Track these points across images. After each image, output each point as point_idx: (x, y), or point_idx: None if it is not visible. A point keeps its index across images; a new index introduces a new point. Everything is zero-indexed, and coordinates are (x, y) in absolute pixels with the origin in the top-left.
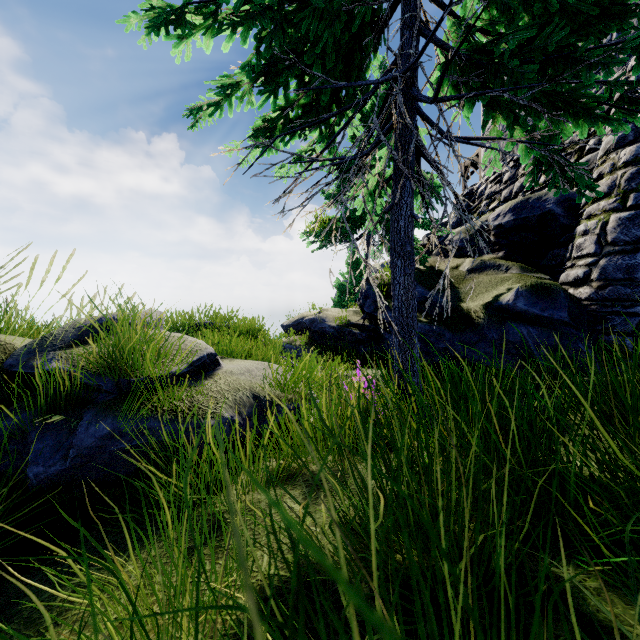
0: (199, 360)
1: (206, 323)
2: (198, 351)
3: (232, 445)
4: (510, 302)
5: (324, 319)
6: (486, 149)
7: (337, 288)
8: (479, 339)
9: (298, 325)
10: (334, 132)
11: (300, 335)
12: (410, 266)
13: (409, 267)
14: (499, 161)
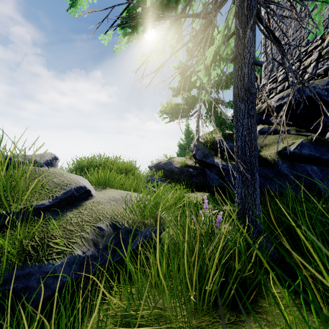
0: (65, 193)
1: (100, 164)
2: (67, 185)
3: (86, 278)
4: (297, 150)
5: (172, 163)
6: (265, 65)
7: (179, 146)
8: (275, 175)
9: (157, 166)
10: (181, 22)
11: (158, 172)
12: (253, 109)
13: (252, 110)
14: (274, 71)
